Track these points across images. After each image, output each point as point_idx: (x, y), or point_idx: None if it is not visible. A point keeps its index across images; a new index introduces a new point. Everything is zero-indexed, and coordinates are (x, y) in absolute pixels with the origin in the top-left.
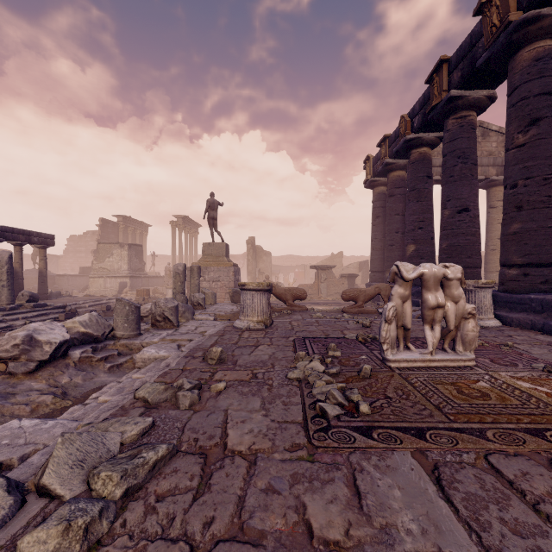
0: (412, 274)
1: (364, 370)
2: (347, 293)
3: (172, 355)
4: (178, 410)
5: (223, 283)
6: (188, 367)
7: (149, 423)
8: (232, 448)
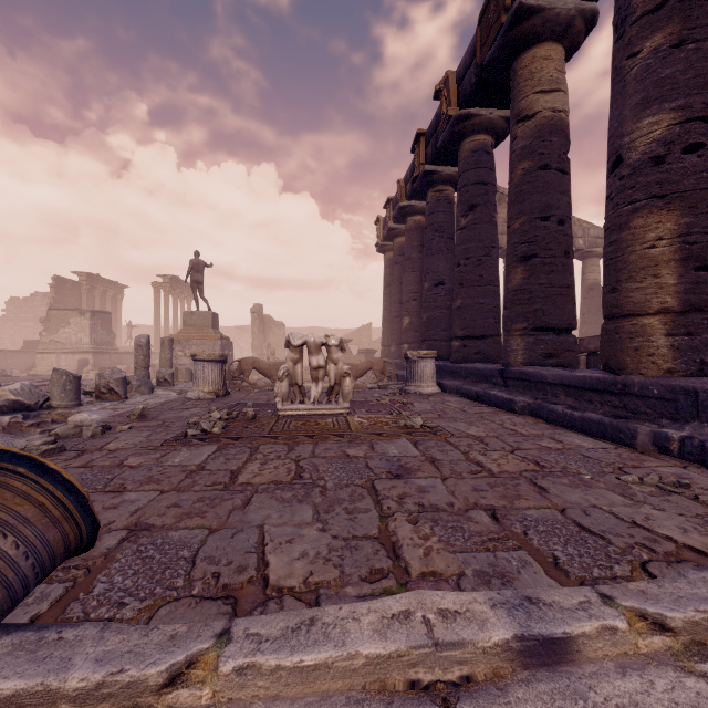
0: (299, 342)
1: (247, 414)
2: None
3: (101, 416)
4: (81, 438)
5: None
6: (109, 421)
7: (52, 439)
8: (106, 448)
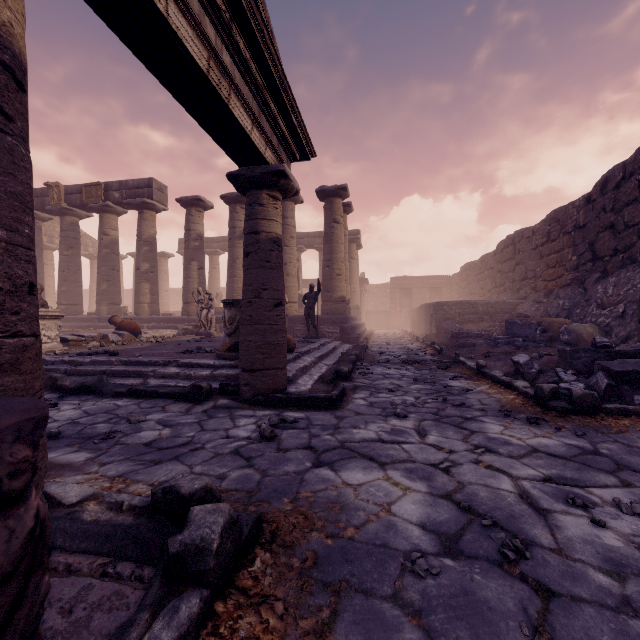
0: None
1: None
2: None
3: None
4: None
5: None
6: None
7: None
8: None
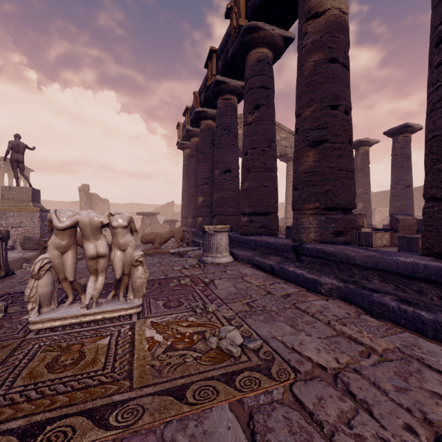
0: (66, 222)
1: None
2: (145, 237)
3: None
4: None
5: (26, 229)
6: None
7: None
8: None
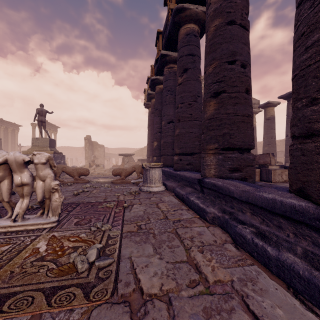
0: None
1: None
2: (114, 171)
3: None
4: None
5: None
6: None
7: None
8: None
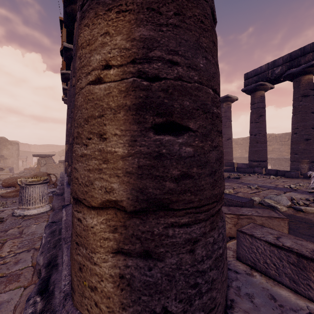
0: None
1: None
2: (6, 181)
3: None
4: None
5: None
6: None
7: None
8: None
